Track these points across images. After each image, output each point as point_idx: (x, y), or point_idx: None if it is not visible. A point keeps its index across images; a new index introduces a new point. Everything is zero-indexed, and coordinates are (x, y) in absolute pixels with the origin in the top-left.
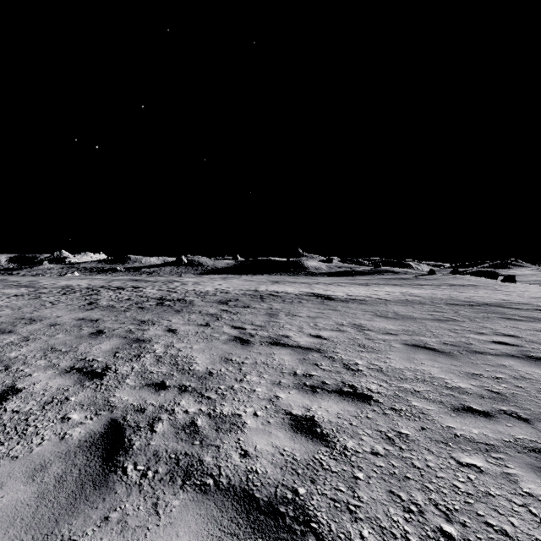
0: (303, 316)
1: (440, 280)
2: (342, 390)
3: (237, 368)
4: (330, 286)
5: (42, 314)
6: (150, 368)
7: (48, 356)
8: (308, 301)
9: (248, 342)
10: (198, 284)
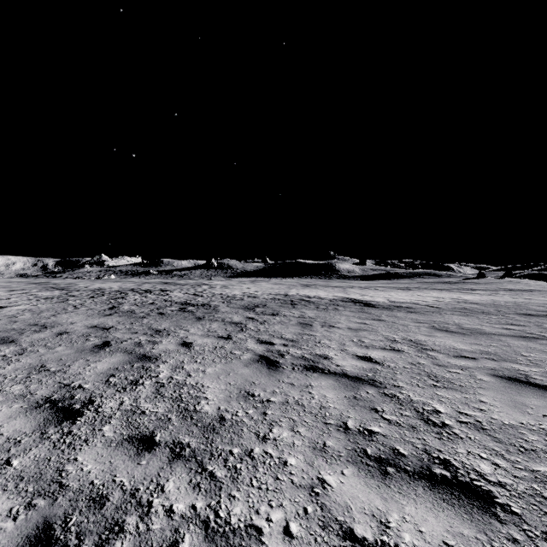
0: (343, 328)
1: (493, 284)
2: (432, 472)
3: (260, 410)
4: (367, 291)
5: (58, 320)
6: (142, 406)
7: (30, 378)
8: (345, 308)
9: (276, 365)
10: (226, 287)
